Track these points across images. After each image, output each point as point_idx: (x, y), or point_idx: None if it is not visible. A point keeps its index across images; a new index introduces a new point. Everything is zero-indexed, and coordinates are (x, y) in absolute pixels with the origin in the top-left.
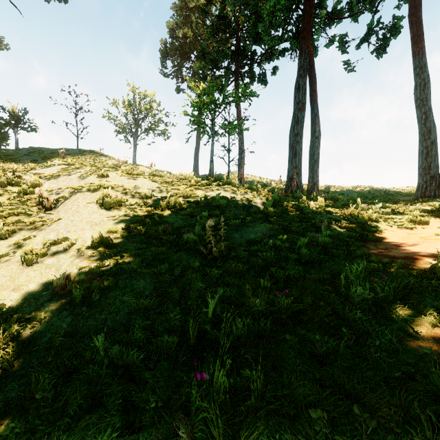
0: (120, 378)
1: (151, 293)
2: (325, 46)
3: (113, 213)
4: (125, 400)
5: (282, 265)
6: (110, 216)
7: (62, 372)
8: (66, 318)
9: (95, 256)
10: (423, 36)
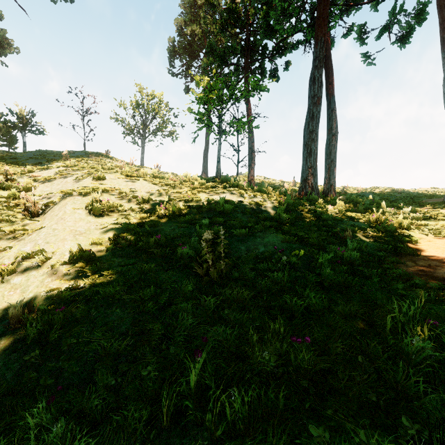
0: None
1: (127, 330)
2: (342, 36)
3: (103, 220)
4: None
5: (299, 292)
6: (98, 224)
7: None
8: (13, 364)
9: (71, 275)
10: None
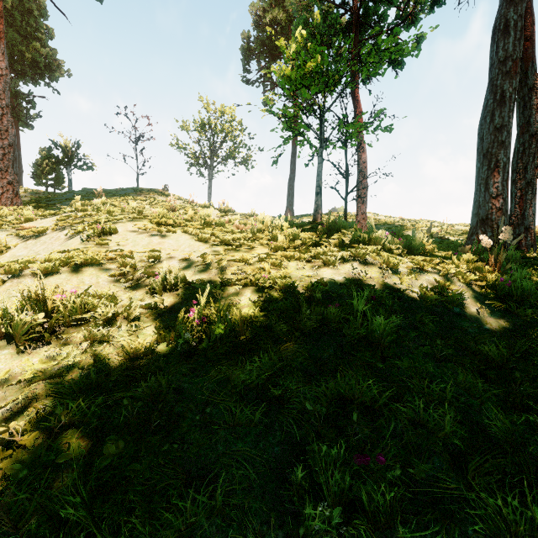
0: None
1: None
2: None
3: (31, 362)
4: None
5: None
6: None
7: None
8: None
9: None
10: None
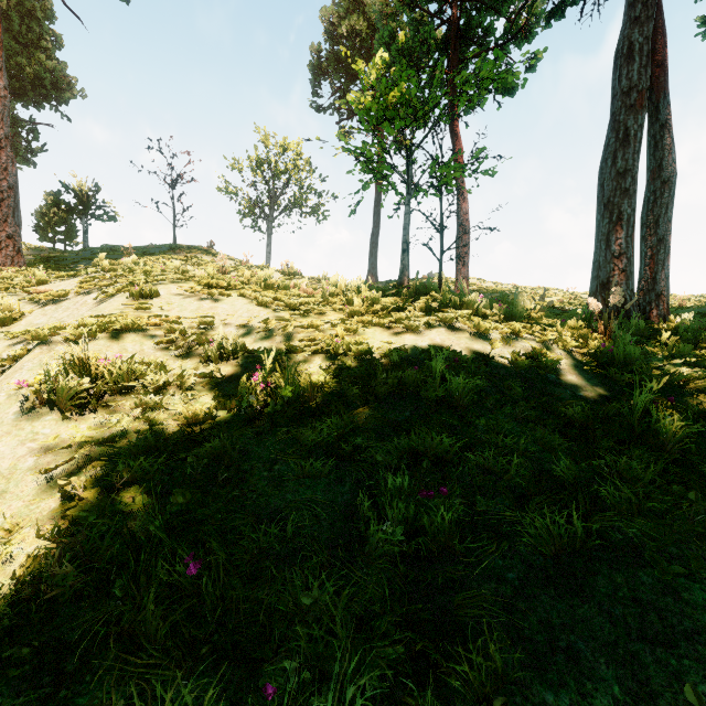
0: None
1: None
2: None
3: (78, 428)
4: None
5: None
6: (49, 449)
7: None
8: None
9: None
10: None
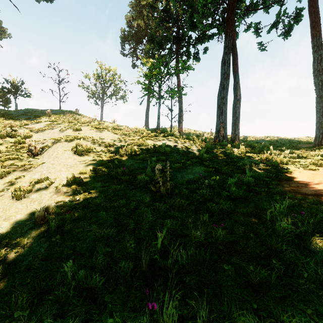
0: (85, 299)
1: (112, 224)
2: (244, 31)
3: (84, 158)
4: (87, 321)
5: (216, 201)
6: (81, 161)
7: (38, 292)
8: (44, 244)
9: (69, 192)
10: (320, 22)
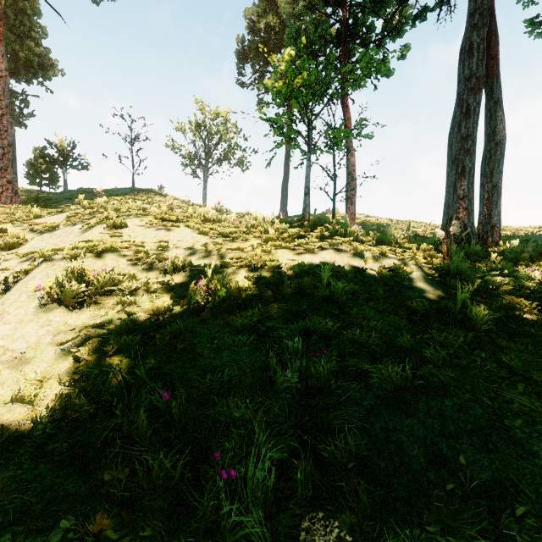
0: None
1: None
2: None
3: (79, 317)
4: None
5: None
6: (61, 331)
7: None
8: None
9: None
10: None
